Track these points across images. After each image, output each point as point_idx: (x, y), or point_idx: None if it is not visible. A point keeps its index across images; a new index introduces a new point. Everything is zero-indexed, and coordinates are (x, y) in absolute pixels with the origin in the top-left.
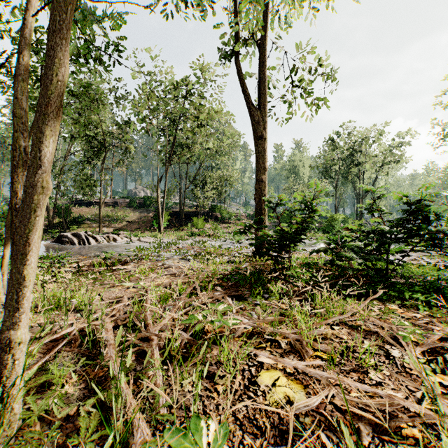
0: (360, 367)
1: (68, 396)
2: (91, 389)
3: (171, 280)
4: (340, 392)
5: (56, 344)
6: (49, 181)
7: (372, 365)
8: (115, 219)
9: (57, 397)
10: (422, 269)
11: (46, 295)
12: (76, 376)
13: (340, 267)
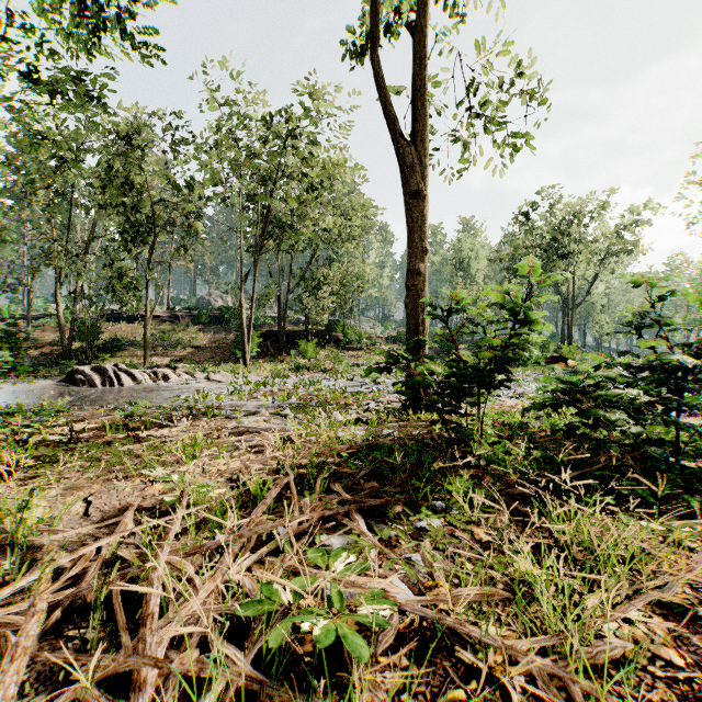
0: None
1: None
2: None
3: (242, 463)
4: None
5: None
6: None
7: None
8: (173, 343)
9: None
10: None
11: None
12: None
13: (592, 440)
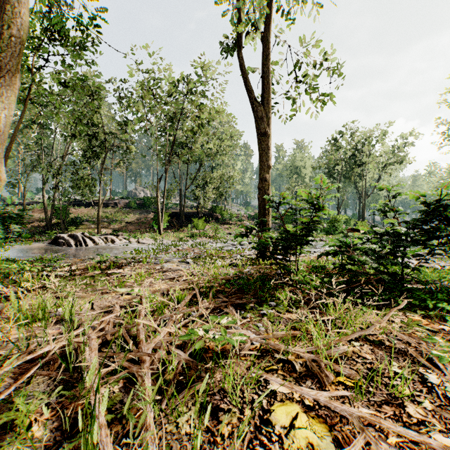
0: (393, 397)
1: (35, 441)
2: (65, 430)
3: (169, 285)
4: (376, 436)
5: (31, 365)
6: (1, 169)
7: (407, 394)
8: (114, 220)
9: (17, 448)
10: (437, 273)
11: (31, 304)
12: (49, 410)
13: (353, 272)
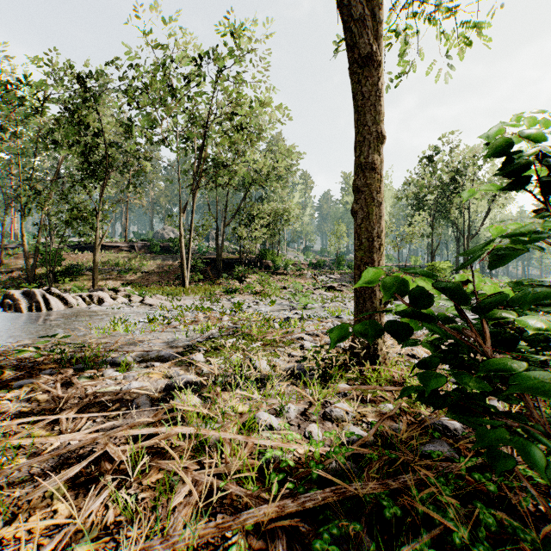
0: None
1: None
2: None
3: None
4: None
5: None
6: None
7: None
8: (126, 269)
9: None
10: None
11: None
12: None
13: None
